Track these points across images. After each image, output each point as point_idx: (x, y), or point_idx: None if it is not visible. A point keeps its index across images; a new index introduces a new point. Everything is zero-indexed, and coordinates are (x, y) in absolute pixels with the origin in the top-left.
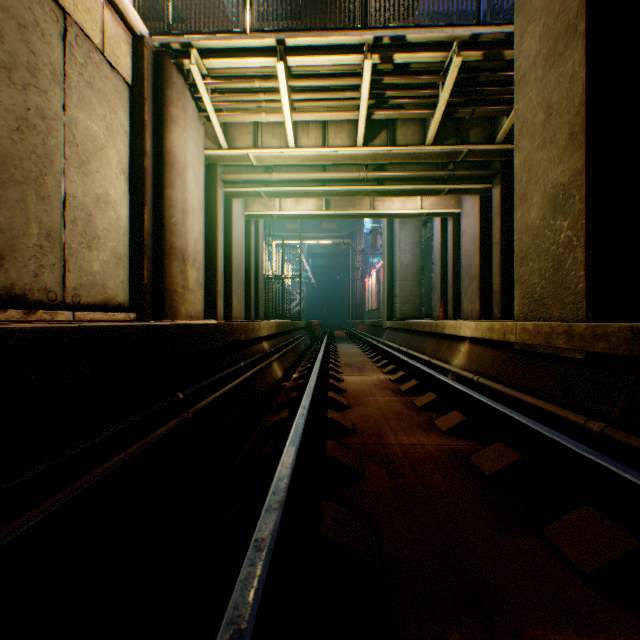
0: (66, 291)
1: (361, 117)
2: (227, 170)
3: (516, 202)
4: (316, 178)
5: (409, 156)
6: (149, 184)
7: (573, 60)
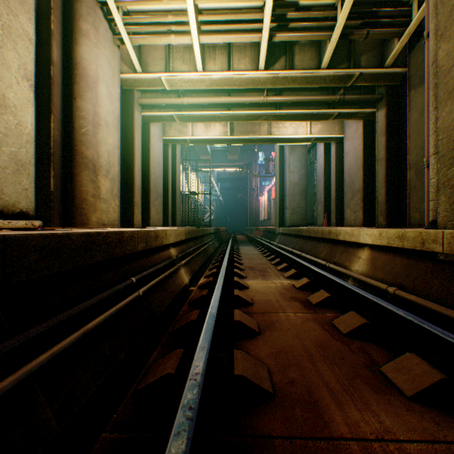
0: None
1: (264, 38)
2: (145, 97)
3: (442, 97)
4: (222, 102)
5: (305, 80)
6: (56, 93)
7: None
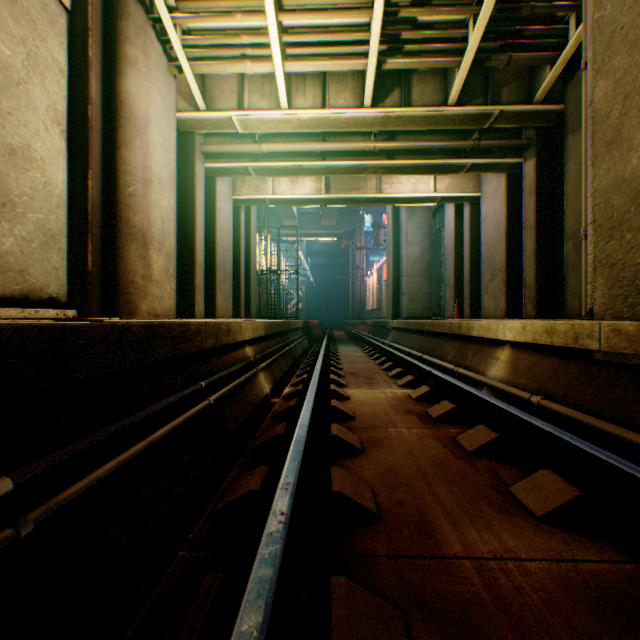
0: None
1: (370, 65)
2: (209, 142)
3: (599, 150)
4: (314, 149)
5: (427, 120)
6: (95, 141)
7: None
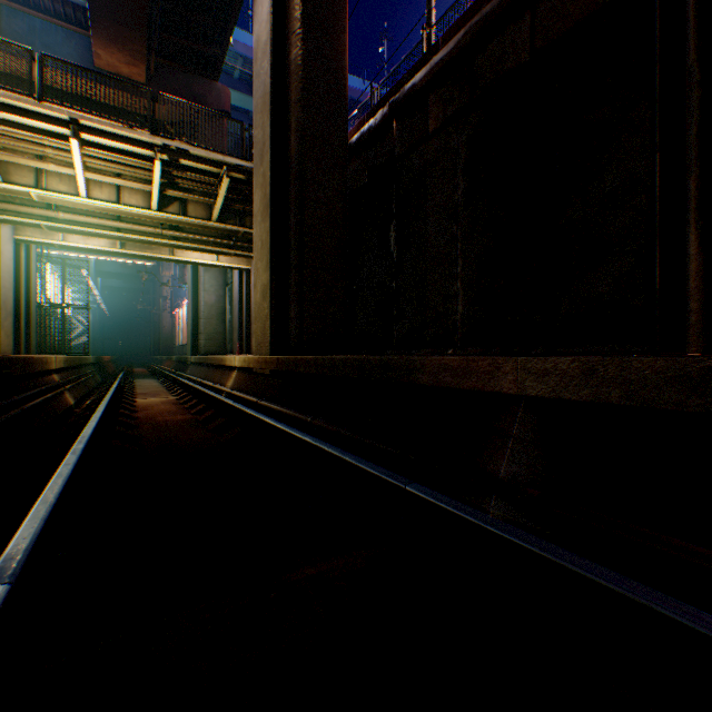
0: None
1: (155, 192)
2: None
3: (254, 286)
4: (111, 225)
5: (200, 226)
6: None
7: (269, 225)
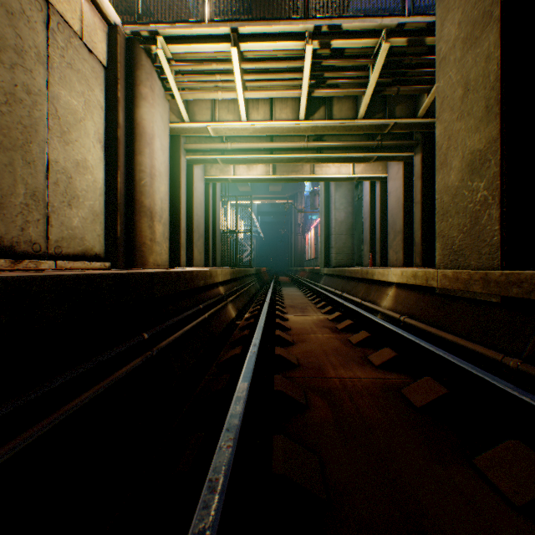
0: (49, 243)
1: (303, 95)
2: (189, 140)
3: (437, 166)
4: (264, 147)
5: (344, 128)
6: (122, 152)
7: (489, 42)
